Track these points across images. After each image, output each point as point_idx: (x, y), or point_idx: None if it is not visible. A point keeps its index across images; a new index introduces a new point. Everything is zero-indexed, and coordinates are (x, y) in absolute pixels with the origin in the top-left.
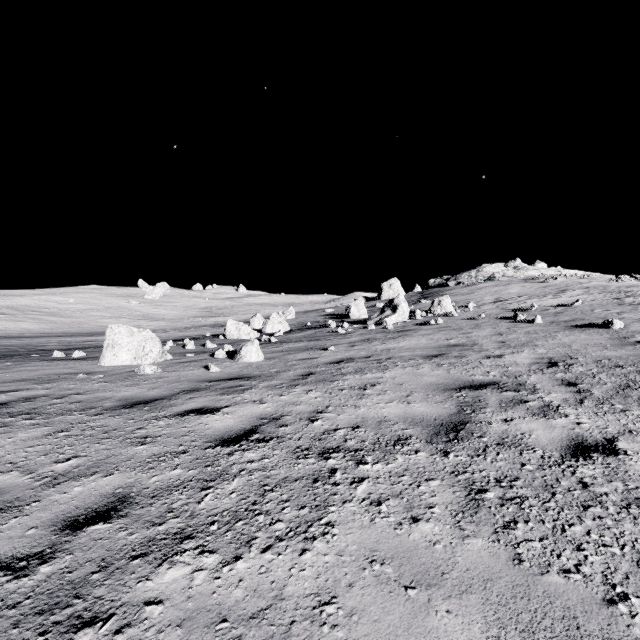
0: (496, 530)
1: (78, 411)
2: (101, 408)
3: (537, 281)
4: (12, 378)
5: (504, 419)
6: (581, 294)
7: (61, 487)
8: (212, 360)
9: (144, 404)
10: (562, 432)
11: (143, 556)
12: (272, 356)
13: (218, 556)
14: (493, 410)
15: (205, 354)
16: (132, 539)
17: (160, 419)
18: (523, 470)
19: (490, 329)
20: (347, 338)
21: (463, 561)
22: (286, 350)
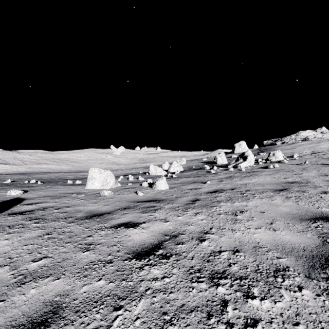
0: None
1: (62, 219)
2: (74, 217)
3: None
4: (44, 195)
5: None
6: None
7: (24, 287)
8: (140, 188)
9: (97, 216)
10: None
11: None
12: (173, 186)
13: None
14: None
15: (137, 183)
16: None
17: (103, 229)
18: None
19: (315, 171)
20: (217, 176)
21: None
22: (181, 182)
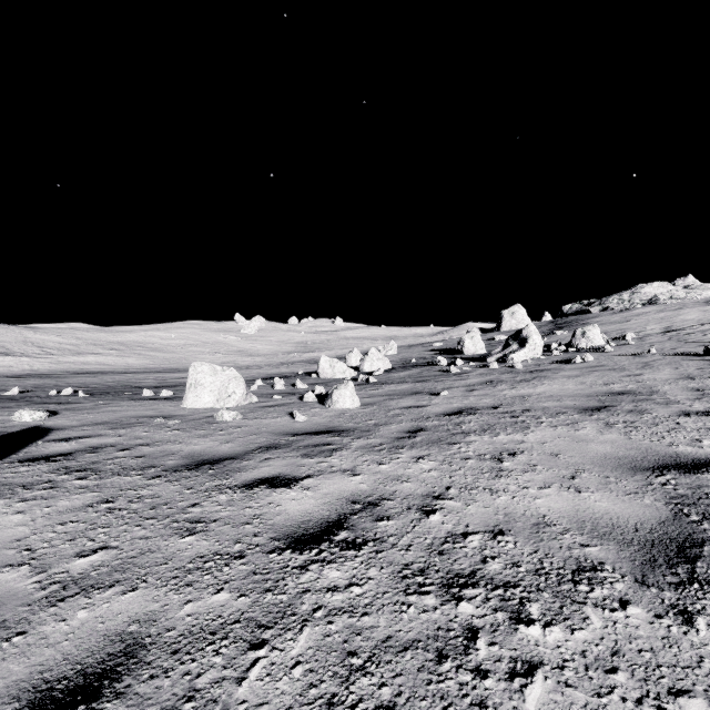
0: None
1: (136, 470)
2: (162, 467)
3: None
4: (93, 420)
5: None
6: None
7: (63, 607)
8: (300, 405)
9: (210, 465)
10: None
11: None
12: (370, 401)
13: None
14: None
15: (294, 396)
16: None
17: (222, 491)
18: None
19: (670, 370)
20: (463, 379)
21: None
22: (387, 394)
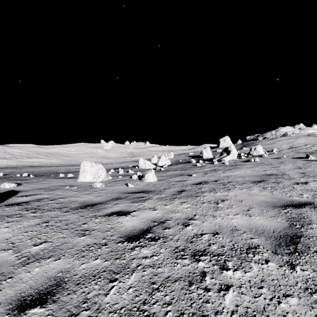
0: None
1: (58, 209)
2: (69, 207)
3: (316, 136)
4: (37, 187)
5: None
6: None
7: (28, 266)
8: (130, 180)
9: (91, 206)
10: None
11: None
12: (161, 179)
13: None
14: None
15: (127, 176)
16: None
17: (97, 217)
18: None
19: (291, 164)
20: (202, 169)
21: None
22: (169, 175)
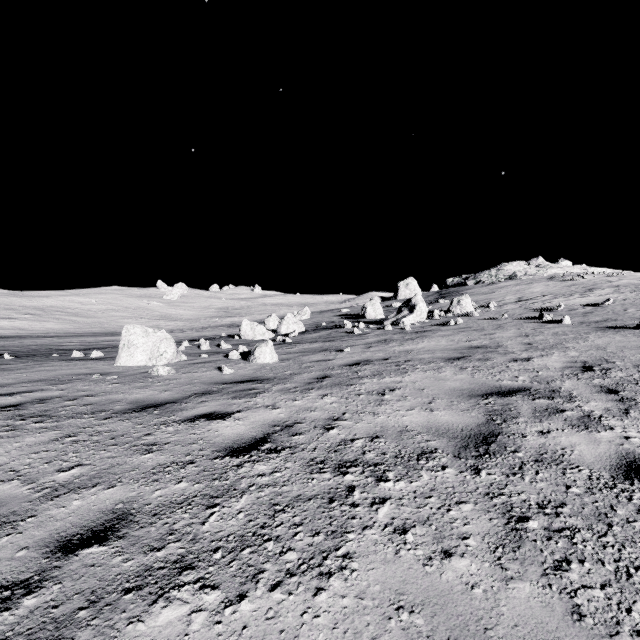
0: (545, 571)
1: (88, 414)
2: (111, 411)
3: (562, 279)
4: (30, 378)
5: (540, 431)
6: (611, 293)
7: (60, 500)
8: (226, 361)
9: (154, 407)
10: (609, 448)
11: (137, 589)
12: (286, 357)
13: (220, 593)
14: (526, 420)
15: (219, 355)
16: (127, 567)
17: (169, 424)
18: (569, 493)
19: (514, 330)
20: (363, 339)
21: (509, 613)
22: (301, 351)
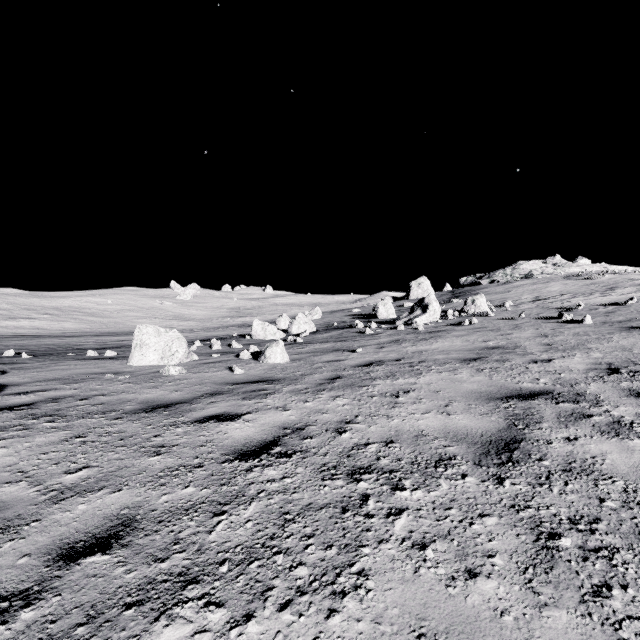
0: (584, 598)
1: (99, 414)
2: (121, 411)
3: (581, 278)
4: (45, 377)
5: (566, 437)
6: (634, 292)
7: (65, 504)
8: (237, 361)
9: (164, 408)
10: None
11: (138, 605)
12: (297, 357)
13: (226, 612)
14: (551, 425)
15: (231, 355)
16: (129, 579)
17: (178, 425)
18: (603, 508)
19: (532, 330)
20: (375, 339)
21: None
22: (312, 351)
